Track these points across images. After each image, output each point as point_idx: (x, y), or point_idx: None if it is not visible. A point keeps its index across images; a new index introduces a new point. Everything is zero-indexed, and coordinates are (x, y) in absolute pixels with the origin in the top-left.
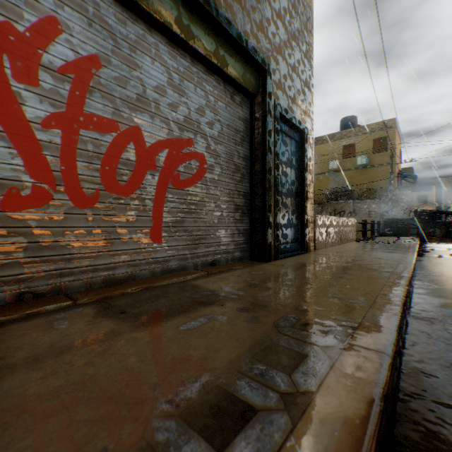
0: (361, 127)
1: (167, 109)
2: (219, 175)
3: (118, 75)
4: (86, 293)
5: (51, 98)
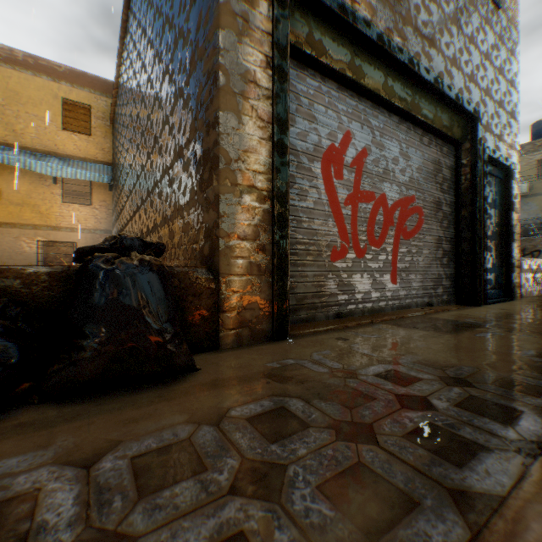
0: None
1: (399, 174)
2: (431, 224)
3: (374, 158)
4: (366, 317)
5: (347, 185)
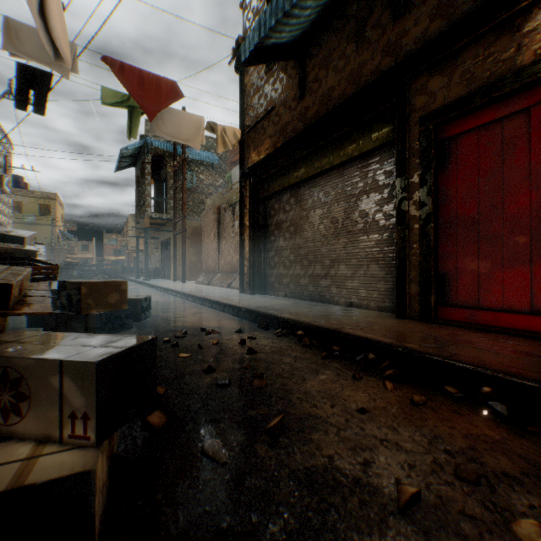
0: (31, 191)
1: None
2: None
3: None
4: None
5: None
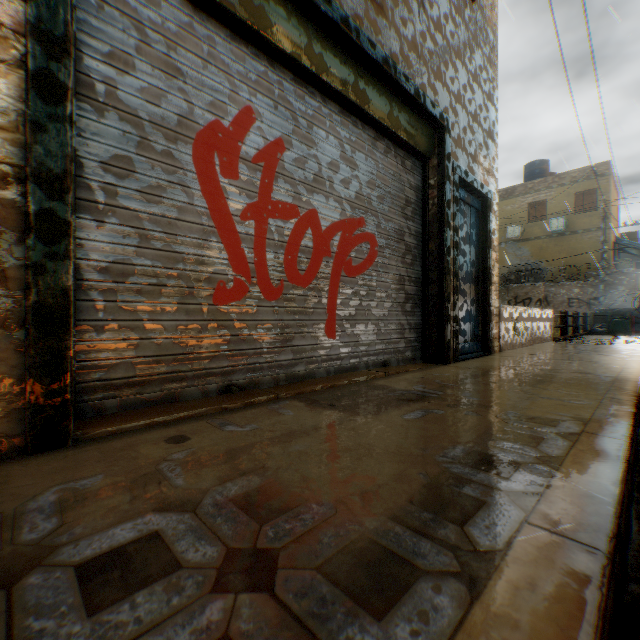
0: (556, 176)
1: (340, 186)
2: (389, 258)
3: (298, 156)
4: (277, 389)
5: (246, 189)
